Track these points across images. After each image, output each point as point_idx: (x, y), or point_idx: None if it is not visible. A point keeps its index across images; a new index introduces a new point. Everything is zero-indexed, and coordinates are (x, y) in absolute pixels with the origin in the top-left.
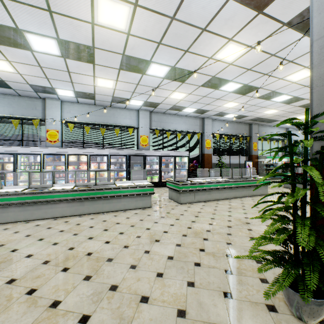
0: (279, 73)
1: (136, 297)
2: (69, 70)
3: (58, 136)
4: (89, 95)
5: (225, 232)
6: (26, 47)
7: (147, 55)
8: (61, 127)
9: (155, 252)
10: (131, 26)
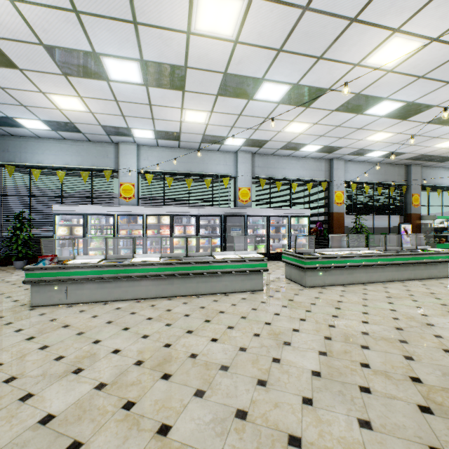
0: None
1: (280, 435)
2: (151, 102)
3: (134, 192)
4: (172, 135)
5: (395, 338)
6: (101, 77)
7: (259, 71)
8: (136, 180)
9: (289, 362)
10: (241, 29)
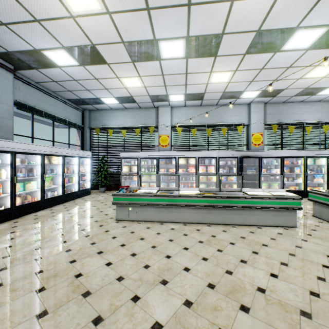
0: None
1: None
2: (187, 71)
3: (168, 141)
4: (198, 96)
5: None
6: (156, 58)
7: (295, 20)
8: (170, 132)
9: None
10: None
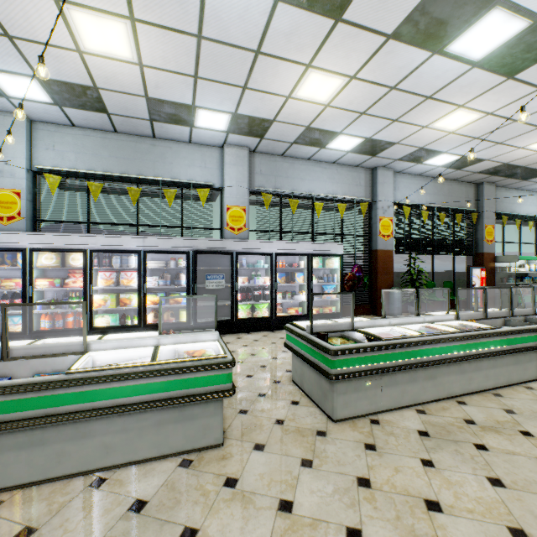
0: None
1: None
2: None
3: (19, 206)
4: (86, 97)
5: None
6: None
7: None
8: (27, 184)
9: None
10: None
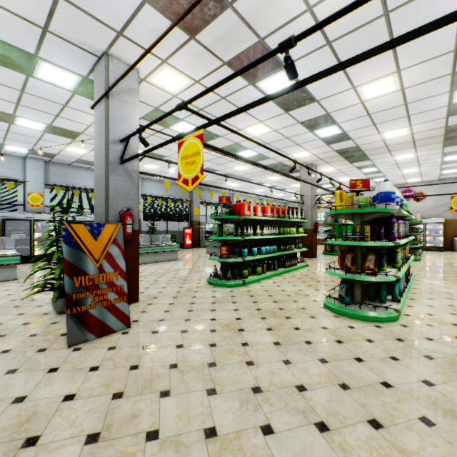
0: (172, 148)
1: None
2: None
3: None
4: None
5: None
6: None
7: (7, 110)
8: None
9: None
10: None
